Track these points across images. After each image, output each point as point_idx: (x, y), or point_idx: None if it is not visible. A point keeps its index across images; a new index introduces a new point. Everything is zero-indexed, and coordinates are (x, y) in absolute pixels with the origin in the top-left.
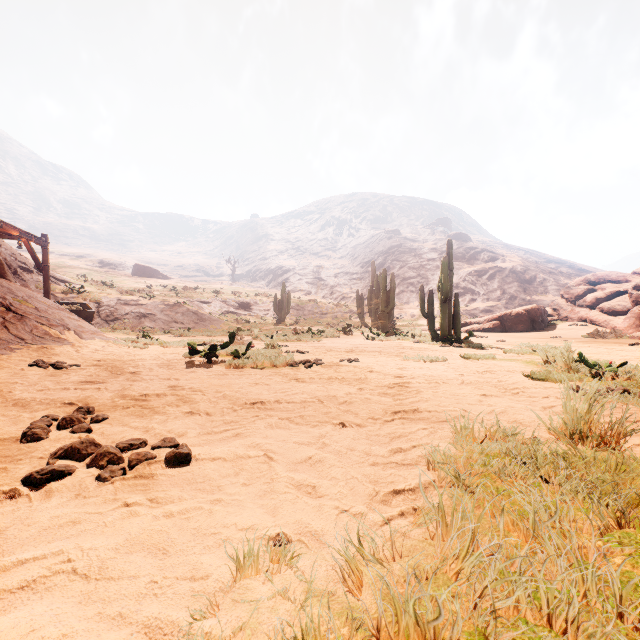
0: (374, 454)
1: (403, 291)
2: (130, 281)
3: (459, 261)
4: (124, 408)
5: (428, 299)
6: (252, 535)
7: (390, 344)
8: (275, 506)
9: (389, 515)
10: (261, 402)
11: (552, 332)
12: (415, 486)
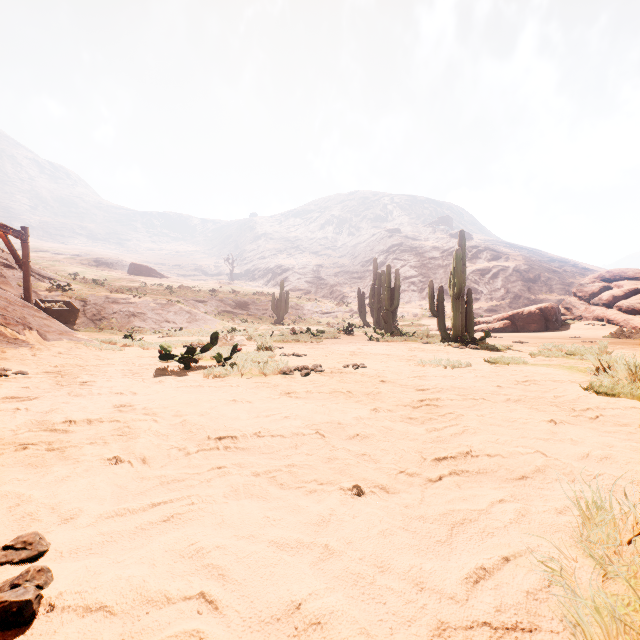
0: (432, 588)
1: (404, 290)
2: (125, 280)
3: None
4: (17, 449)
5: (438, 296)
6: None
7: (397, 345)
8: None
9: None
10: (232, 436)
11: (568, 332)
12: None
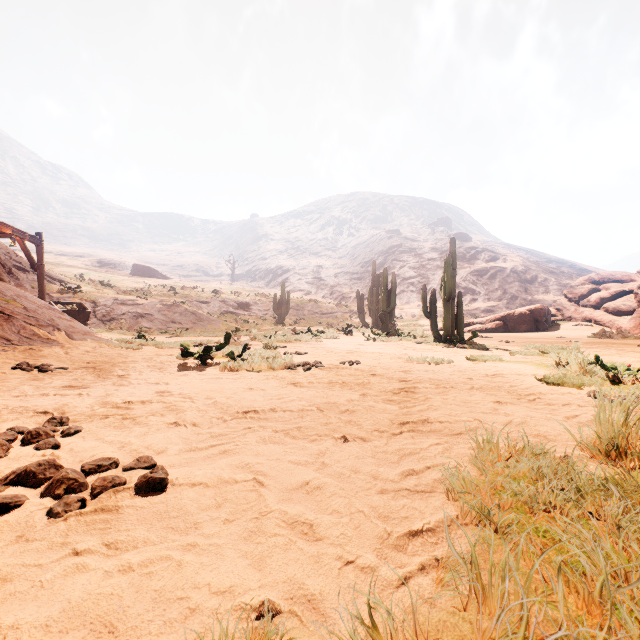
0: (382, 478)
1: (403, 291)
2: (129, 281)
3: (460, 261)
4: (102, 418)
5: (430, 299)
6: (229, 602)
7: (392, 345)
8: (262, 555)
9: (407, 571)
10: (254, 411)
11: (556, 332)
12: (435, 525)
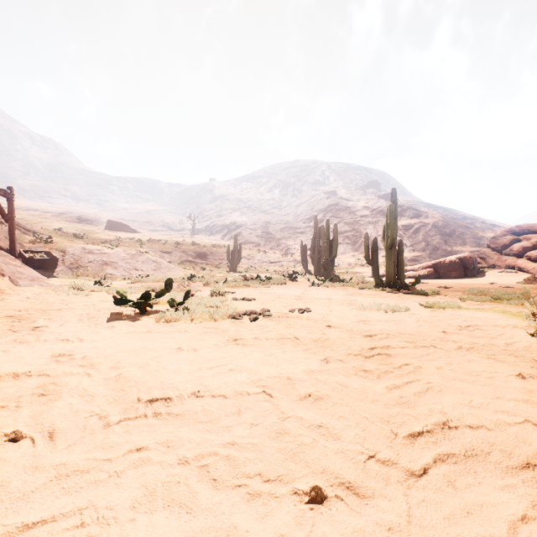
0: None
1: (340, 243)
2: (102, 234)
3: None
4: None
5: (372, 246)
6: None
7: (337, 290)
8: None
9: None
10: (165, 398)
11: (485, 278)
12: None
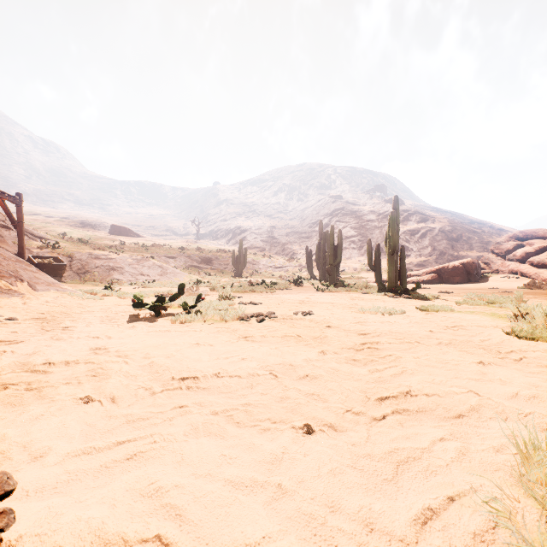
0: (382, 529)
1: (346, 248)
2: (106, 239)
3: None
4: None
5: (375, 252)
6: None
7: (340, 295)
8: None
9: None
10: (194, 377)
11: (487, 284)
12: None
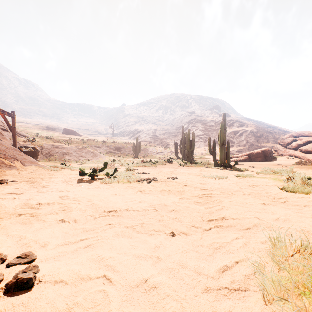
0: (204, 274)
1: (197, 141)
2: (61, 136)
3: None
4: (17, 216)
5: (213, 144)
6: None
7: (193, 168)
8: None
9: None
10: (115, 210)
11: (276, 162)
12: None
